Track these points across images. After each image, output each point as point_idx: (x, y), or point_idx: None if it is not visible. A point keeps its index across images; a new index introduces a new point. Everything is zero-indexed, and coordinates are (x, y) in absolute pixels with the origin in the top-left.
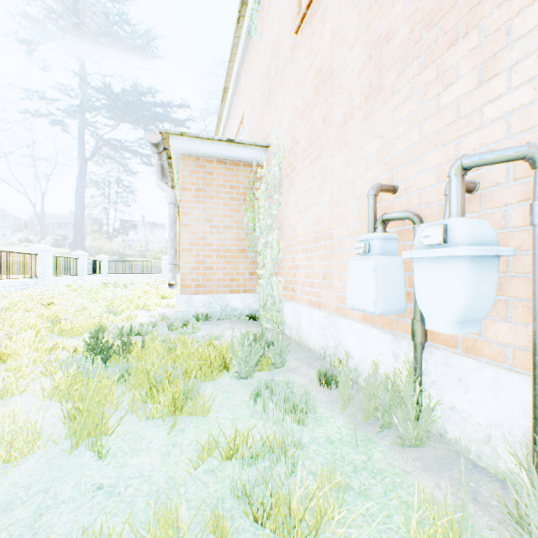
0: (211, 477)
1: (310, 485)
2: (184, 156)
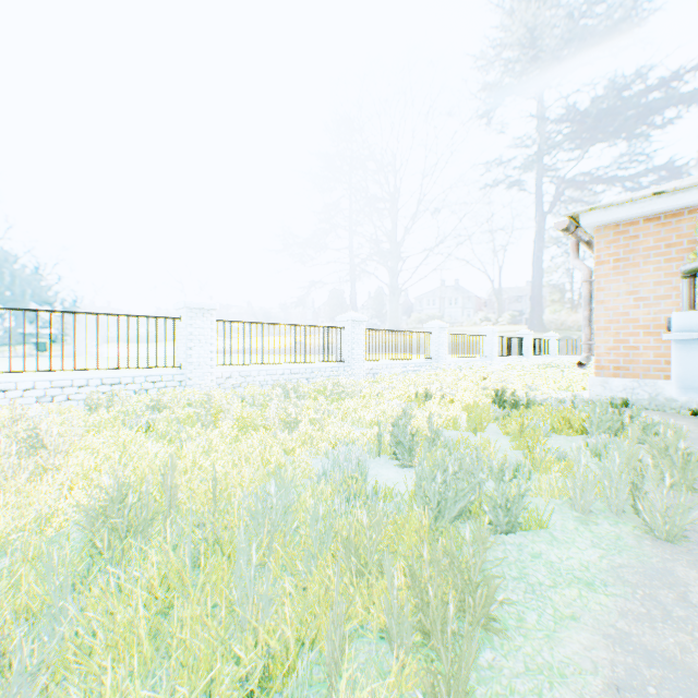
0: (519, 453)
1: (549, 455)
2: (598, 228)
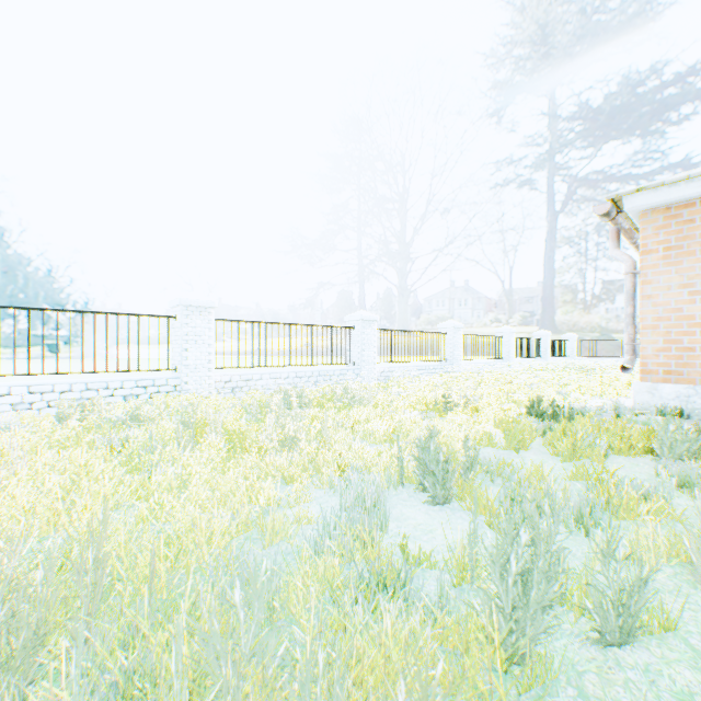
0: (578, 483)
1: (631, 492)
2: (644, 213)
